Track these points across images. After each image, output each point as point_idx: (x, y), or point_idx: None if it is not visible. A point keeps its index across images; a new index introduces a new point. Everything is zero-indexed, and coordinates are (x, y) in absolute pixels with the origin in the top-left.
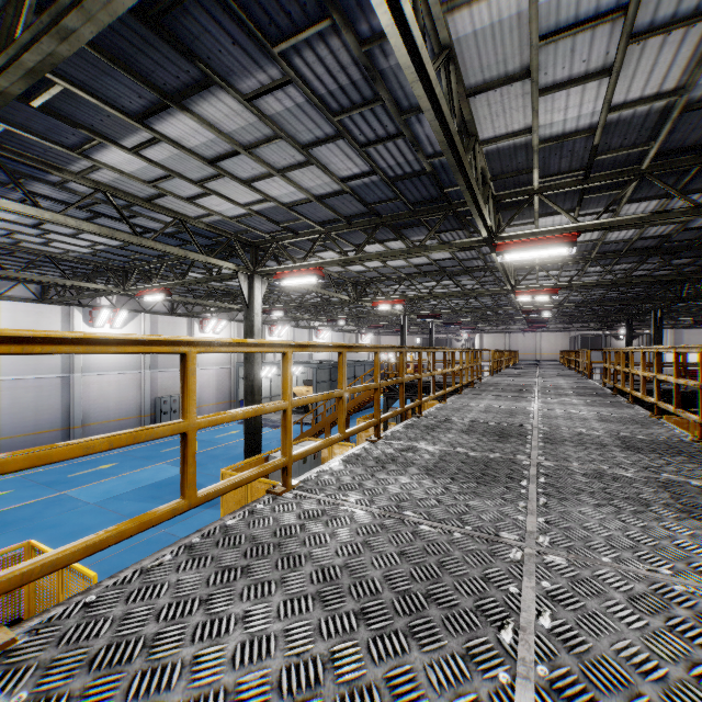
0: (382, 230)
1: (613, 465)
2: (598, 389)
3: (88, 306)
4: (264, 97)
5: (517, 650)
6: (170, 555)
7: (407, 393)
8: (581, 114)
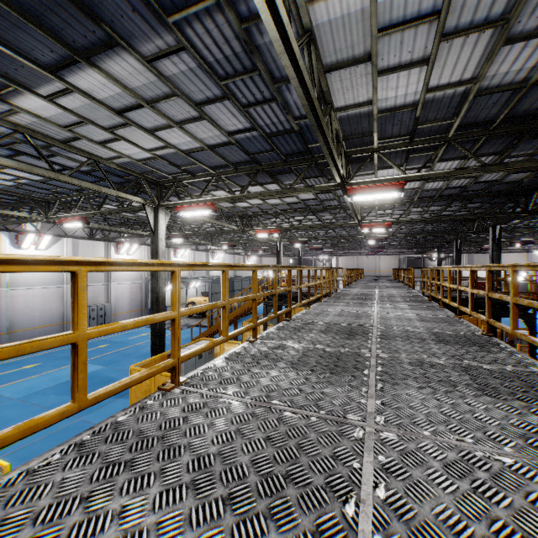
0: (262, 175)
1: (430, 355)
2: (419, 297)
3: (15, 231)
4: (162, 60)
5: (358, 522)
6: (59, 454)
7: (281, 301)
8: (408, 93)
